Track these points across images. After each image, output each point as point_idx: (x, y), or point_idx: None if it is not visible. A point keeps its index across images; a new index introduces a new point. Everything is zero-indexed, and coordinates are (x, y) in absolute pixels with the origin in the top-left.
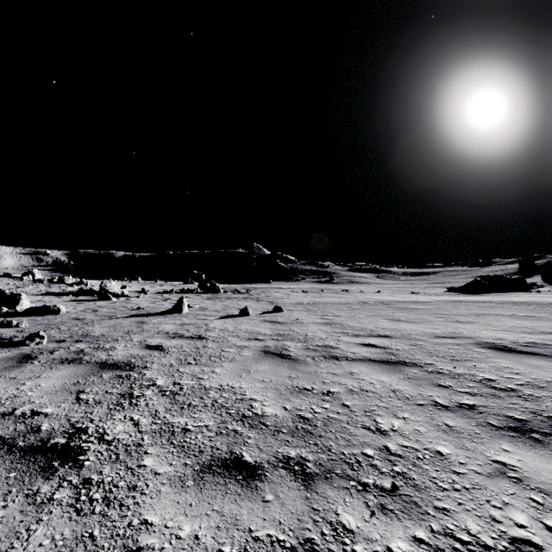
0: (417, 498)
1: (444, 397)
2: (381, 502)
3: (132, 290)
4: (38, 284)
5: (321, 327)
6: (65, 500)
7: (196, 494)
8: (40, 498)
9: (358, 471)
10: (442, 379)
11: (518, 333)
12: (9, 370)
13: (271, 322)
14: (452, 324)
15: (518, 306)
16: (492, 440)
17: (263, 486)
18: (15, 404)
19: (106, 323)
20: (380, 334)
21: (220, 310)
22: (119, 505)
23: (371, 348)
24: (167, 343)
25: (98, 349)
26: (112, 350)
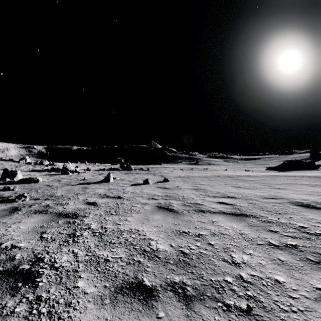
0: (266, 317)
1: (275, 239)
2: (241, 320)
3: (81, 168)
4: (28, 165)
5: (192, 191)
6: (22, 313)
7: (111, 310)
8: (5, 311)
9: (222, 294)
10: (272, 226)
11: (316, 196)
12: (3, 217)
13: (162, 188)
14: (273, 190)
15: (312, 179)
16: (313, 271)
17: (157, 305)
18: (2, 240)
19: (64, 188)
20: (229, 196)
21: (132, 180)
22: (57, 318)
23: (224, 204)
24: (99, 201)
25: (58, 204)
26: (66, 205)
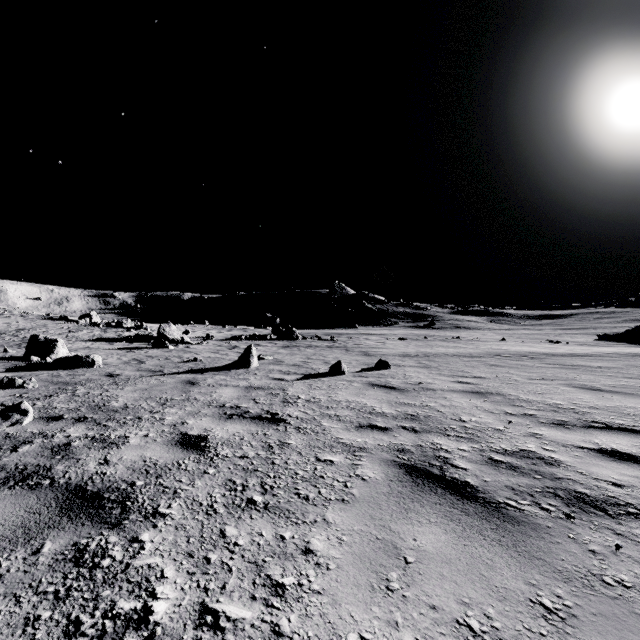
0: None
1: None
2: None
3: (195, 335)
4: (94, 328)
5: (472, 400)
6: None
7: None
8: None
9: None
10: None
11: None
12: None
13: (381, 387)
14: None
15: None
16: None
17: None
18: None
19: (143, 382)
20: (605, 422)
21: (300, 363)
22: None
23: (637, 466)
24: (217, 432)
25: (96, 443)
26: (117, 447)
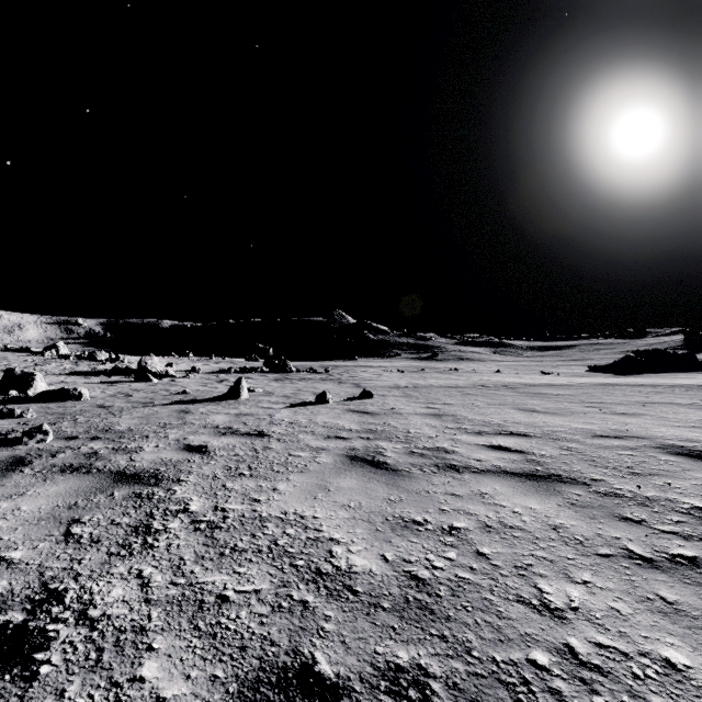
0: None
1: (640, 541)
2: None
3: (180, 368)
4: (63, 360)
5: (427, 420)
6: None
7: None
8: None
9: None
10: (626, 506)
11: None
12: None
13: (358, 412)
14: (611, 417)
15: (696, 392)
16: None
17: None
18: None
19: (138, 412)
20: (512, 431)
21: (290, 395)
22: None
23: (503, 452)
24: (214, 443)
25: (118, 451)
26: (137, 452)
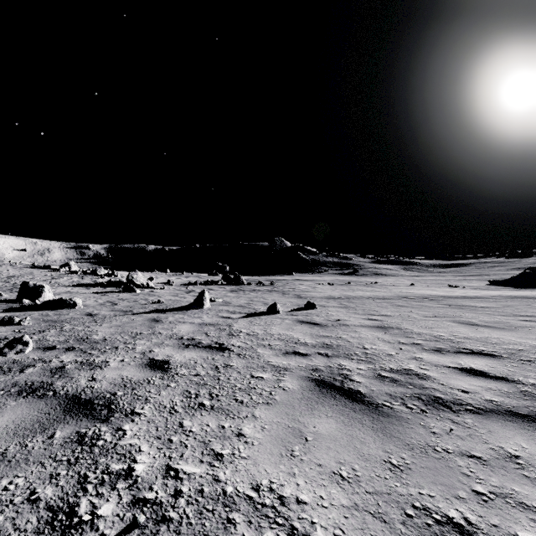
0: None
1: None
2: None
3: (158, 281)
4: (73, 275)
5: (376, 333)
6: None
7: None
8: None
9: None
10: None
11: None
12: None
13: (307, 323)
14: None
15: None
16: None
17: None
18: None
19: (117, 320)
20: (472, 348)
21: (244, 304)
22: None
23: (484, 379)
24: (177, 357)
25: (84, 366)
26: (101, 368)
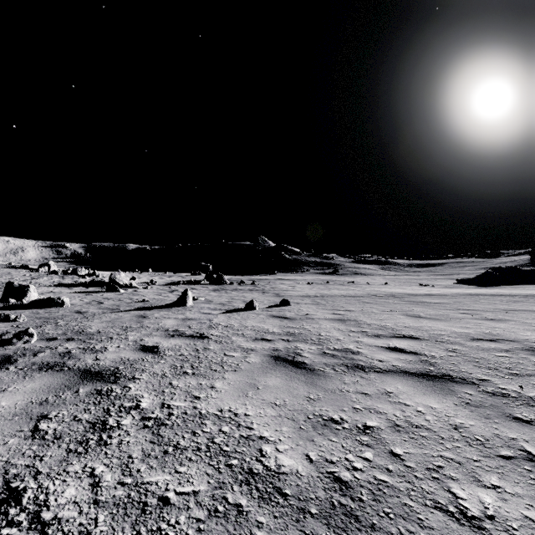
0: None
1: None
2: None
3: (141, 281)
4: (52, 275)
5: (334, 324)
6: None
7: None
8: None
9: None
10: (514, 406)
11: None
12: None
13: (279, 317)
14: (483, 322)
15: None
16: None
17: None
18: None
19: (106, 317)
20: (405, 334)
21: (225, 302)
22: None
23: (400, 353)
24: (164, 344)
25: (87, 351)
26: (102, 352)
